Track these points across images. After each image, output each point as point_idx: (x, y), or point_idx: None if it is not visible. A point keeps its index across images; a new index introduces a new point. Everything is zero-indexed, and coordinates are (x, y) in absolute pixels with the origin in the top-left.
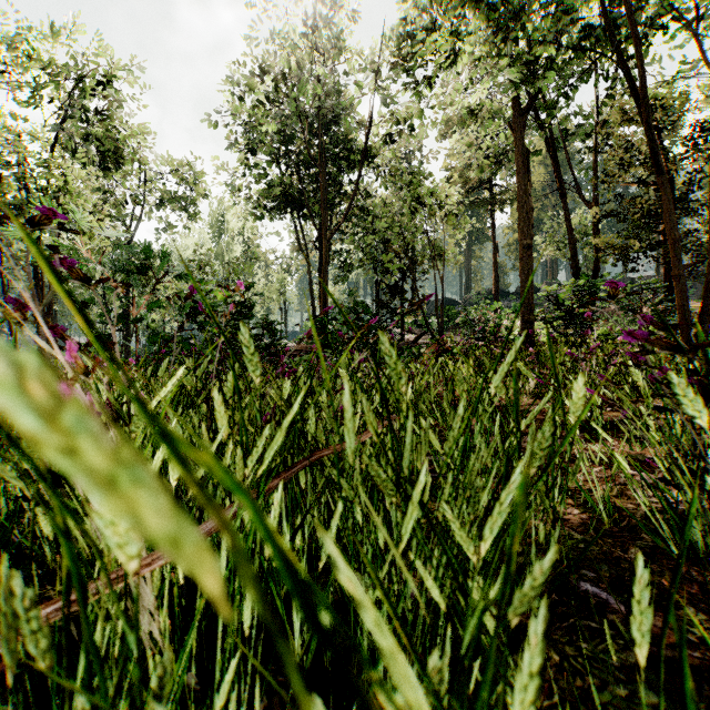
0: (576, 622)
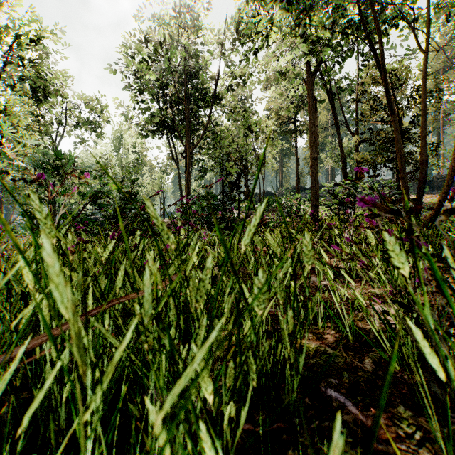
0: (320, 424)
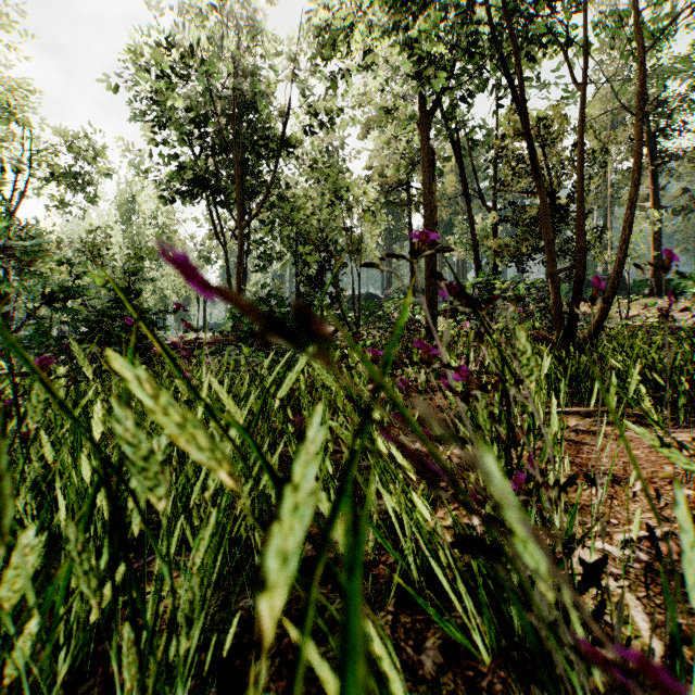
0: None
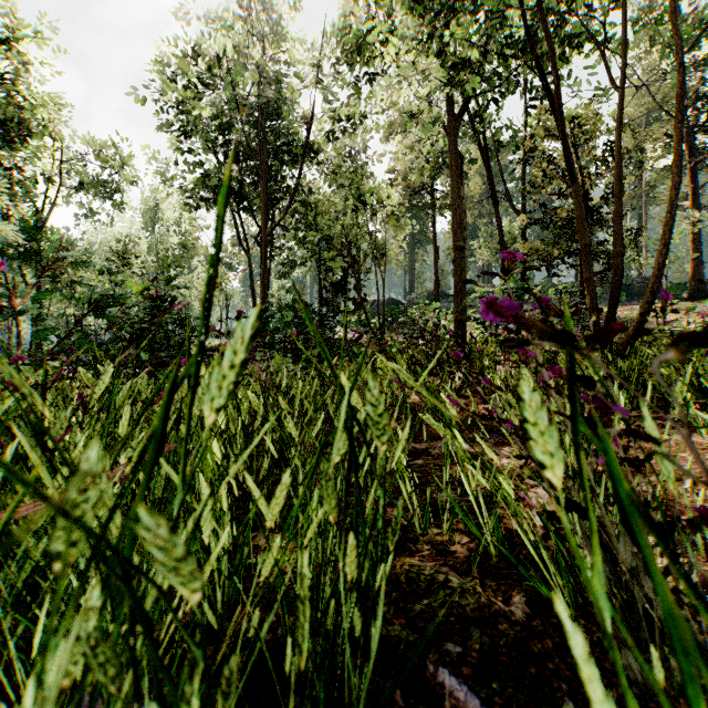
0: None
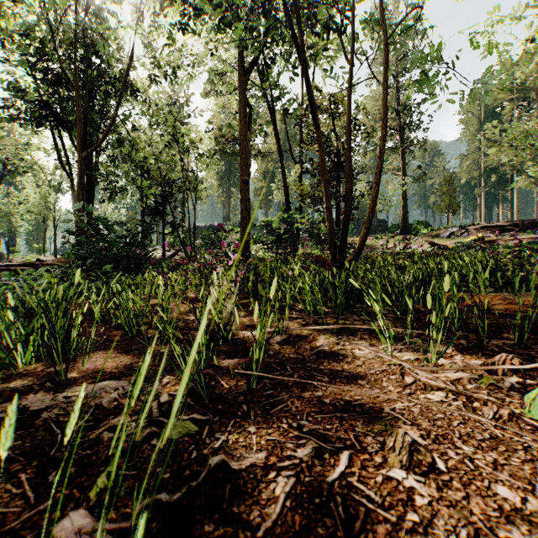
0: None
